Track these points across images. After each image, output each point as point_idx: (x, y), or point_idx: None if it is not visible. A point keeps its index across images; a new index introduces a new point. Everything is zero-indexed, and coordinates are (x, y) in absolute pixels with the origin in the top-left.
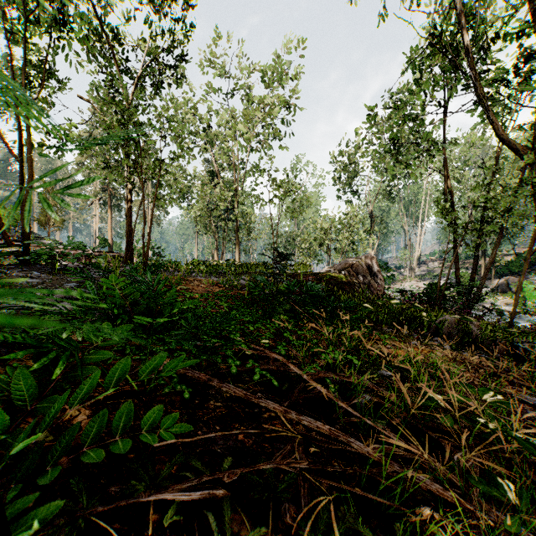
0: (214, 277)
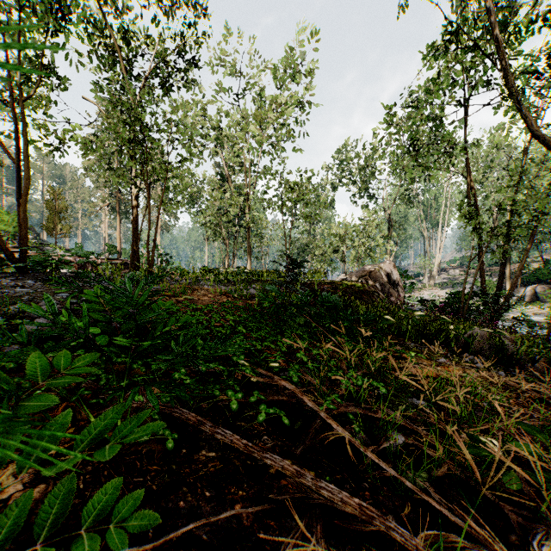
0: (223, 286)
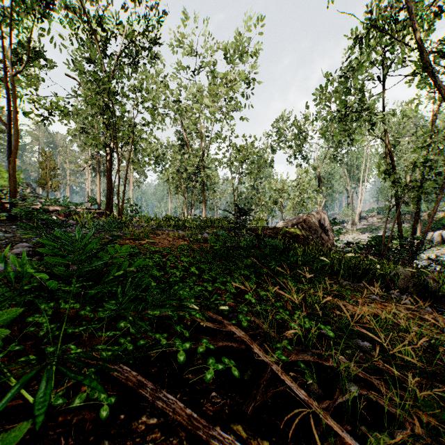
0: (181, 231)
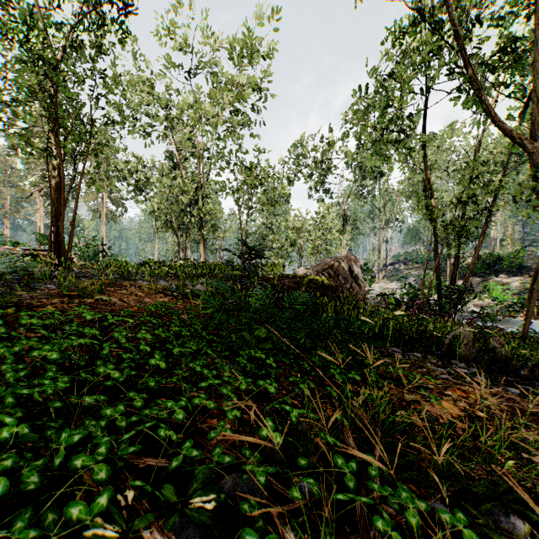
0: (165, 281)
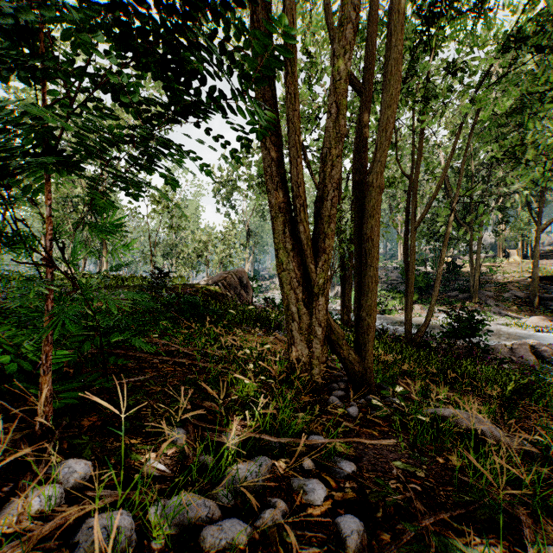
0: None
